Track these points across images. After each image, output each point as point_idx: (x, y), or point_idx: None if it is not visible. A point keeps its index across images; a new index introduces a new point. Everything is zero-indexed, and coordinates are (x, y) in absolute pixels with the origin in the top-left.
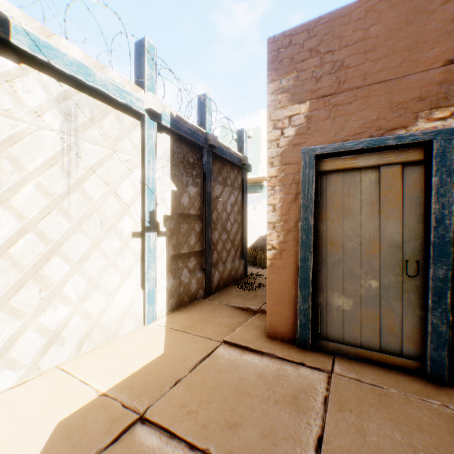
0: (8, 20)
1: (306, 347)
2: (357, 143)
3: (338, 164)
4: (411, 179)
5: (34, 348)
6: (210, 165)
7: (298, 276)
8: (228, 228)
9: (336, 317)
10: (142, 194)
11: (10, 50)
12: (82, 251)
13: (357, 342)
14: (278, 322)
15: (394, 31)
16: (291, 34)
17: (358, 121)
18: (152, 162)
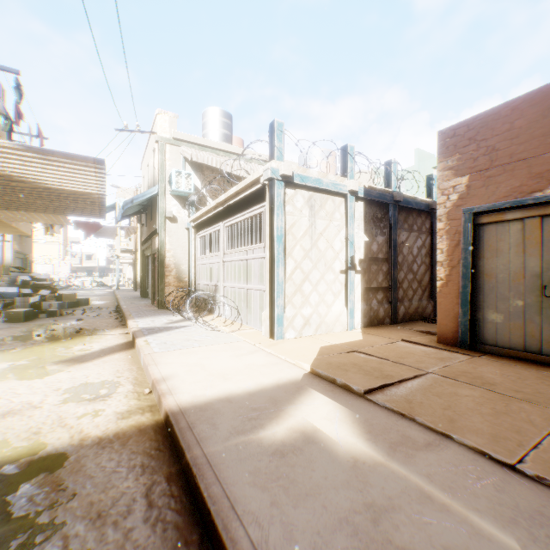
0: (293, 173)
1: (465, 347)
2: (504, 203)
3: (490, 218)
4: (547, 227)
5: (300, 324)
6: (395, 217)
7: (459, 298)
8: (414, 269)
9: (489, 328)
10: (345, 245)
11: (292, 185)
12: (316, 279)
13: (506, 346)
14: (444, 331)
15: (532, 123)
16: (454, 128)
17: (505, 188)
18: (352, 223)
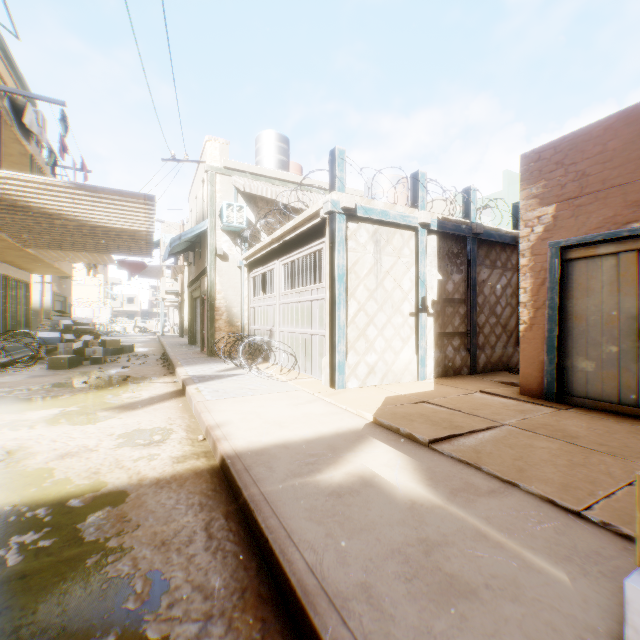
0: (356, 205)
1: (551, 400)
2: (595, 236)
3: (580, 253)
4: None
5: (364, 372)
6: (475, 252)
7: (544, 344)
8: (497, 311)
9: (579, 377)
10: (416, 285)
11: (355, 218)
12: (382, 323)
13: (598, 398)
14: (528, 382)
15: (627, 144)
16: (539, 151)
17: (596, 218)
18: (423, 260)
